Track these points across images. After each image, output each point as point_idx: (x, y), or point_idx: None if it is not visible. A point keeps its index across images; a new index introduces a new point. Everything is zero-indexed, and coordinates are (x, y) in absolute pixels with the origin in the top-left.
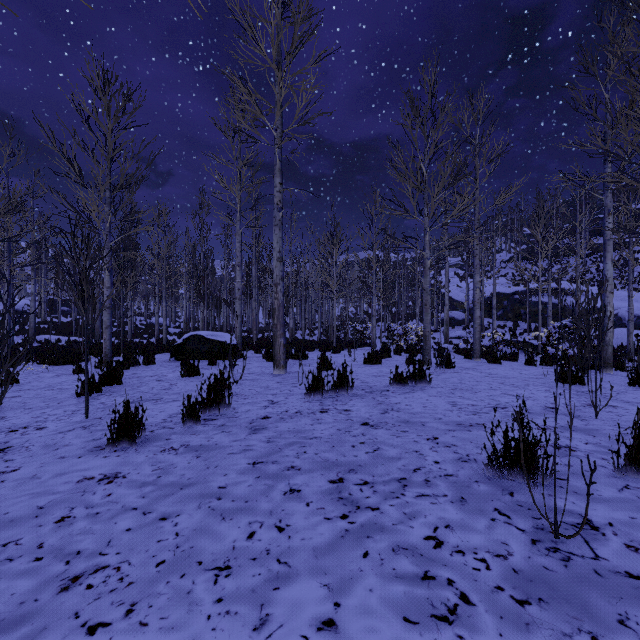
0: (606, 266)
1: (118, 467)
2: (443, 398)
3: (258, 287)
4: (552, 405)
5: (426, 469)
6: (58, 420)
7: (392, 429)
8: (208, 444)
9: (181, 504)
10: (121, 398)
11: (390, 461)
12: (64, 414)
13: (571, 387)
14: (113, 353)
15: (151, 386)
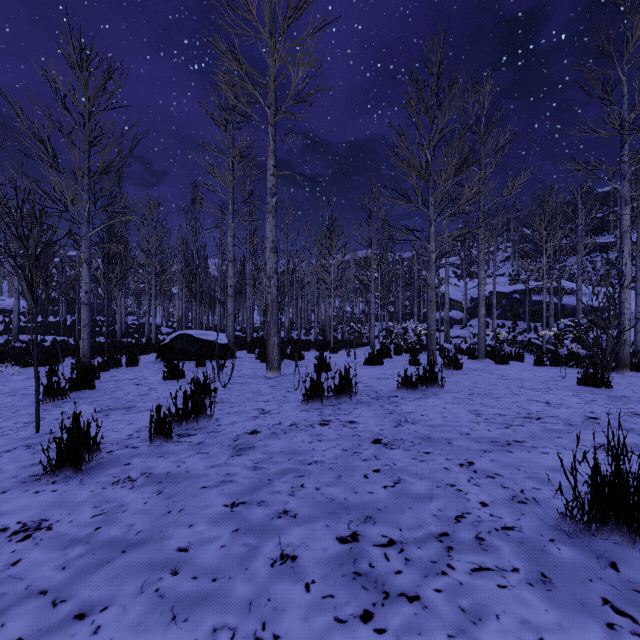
0: (623, 260)
1: (47, 510)
2: (462, 406)
3: (253, 285)
4: (592, 414)
5: (473, 517)
6: (2, 435)
7: (412, 449)
8: (177, 472)
9: (115, 583)
10: (88, 406)
11: (419, 502)
12: (13, 427)
13: (598, 391)
14: (97, 353)
15: (127, 391)
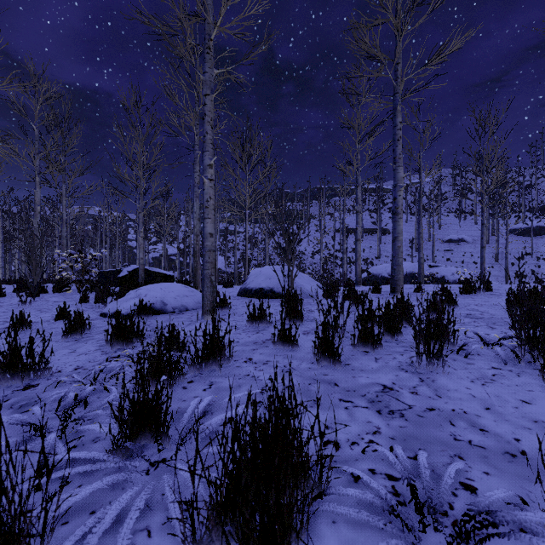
0: (137, 251)
1: None
2: None
3: None
4: None
5: None
6: None
7: None
8: None
9: None
10: None
11: None
12: None
13: None
14: None
15: None
